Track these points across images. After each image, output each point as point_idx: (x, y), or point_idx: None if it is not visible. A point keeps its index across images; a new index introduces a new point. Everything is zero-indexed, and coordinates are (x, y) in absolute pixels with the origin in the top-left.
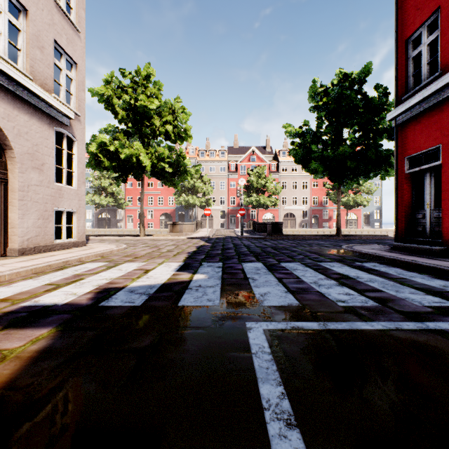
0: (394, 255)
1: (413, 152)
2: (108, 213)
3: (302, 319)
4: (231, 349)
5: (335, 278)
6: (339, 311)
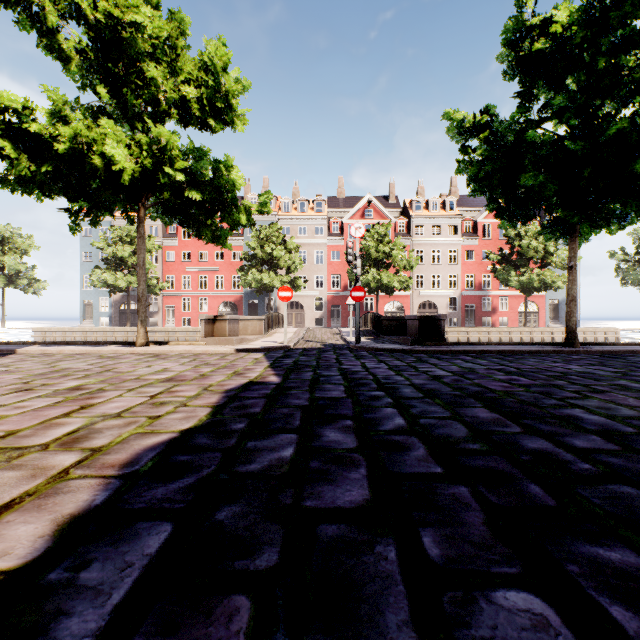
0: None
1: None
2: (135, 302)
3: None
4: None
5: None
6: None
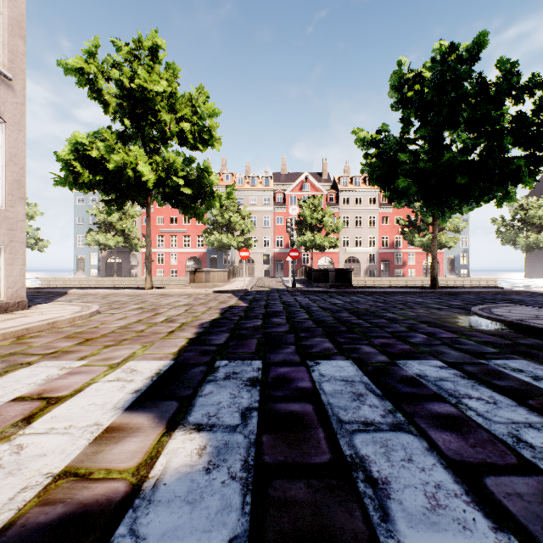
0: None
1: None
2: (119, 257)
3: None
4: None
5: None
6: None
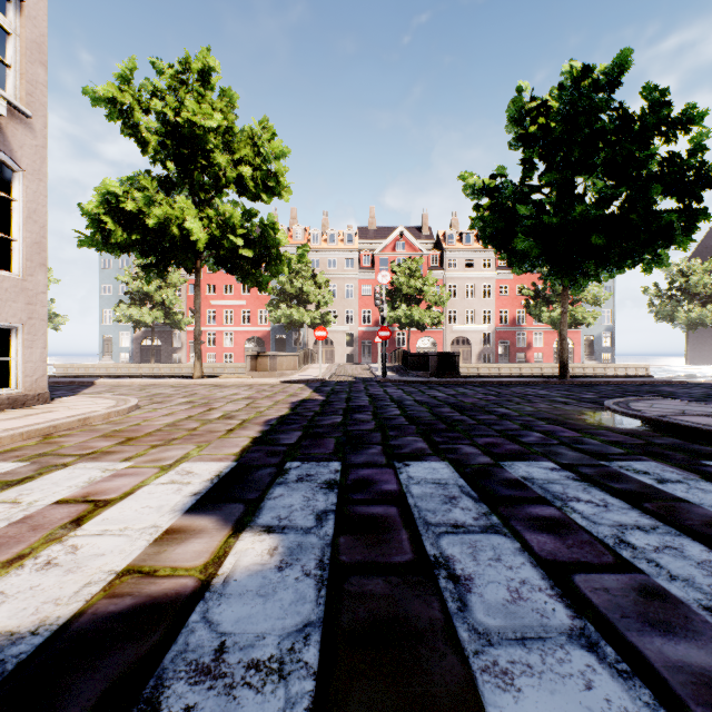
0: None
1: None
2: (157, 337)
3: None
4: None
5: None
6: None
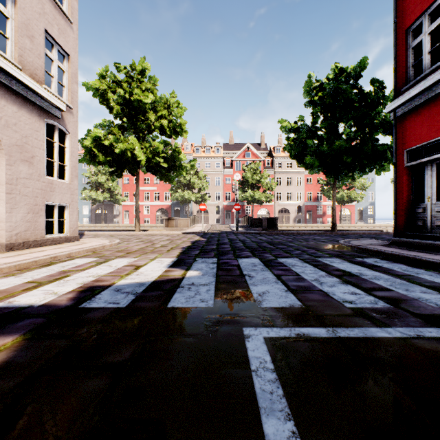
0: (395, 250)
1: (413, 145)
2: (105, 209)
3: (307, 324)
4: (227, 365)
5: (337, 275)
6: (347, 313)
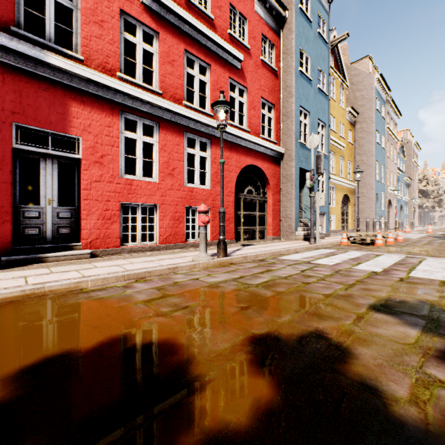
0: None
1: None
2: None
3: None
4: None
5: None
6: None
